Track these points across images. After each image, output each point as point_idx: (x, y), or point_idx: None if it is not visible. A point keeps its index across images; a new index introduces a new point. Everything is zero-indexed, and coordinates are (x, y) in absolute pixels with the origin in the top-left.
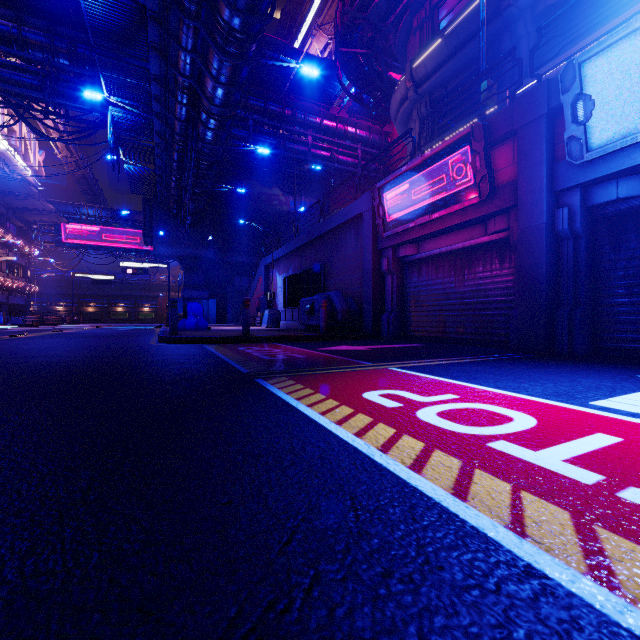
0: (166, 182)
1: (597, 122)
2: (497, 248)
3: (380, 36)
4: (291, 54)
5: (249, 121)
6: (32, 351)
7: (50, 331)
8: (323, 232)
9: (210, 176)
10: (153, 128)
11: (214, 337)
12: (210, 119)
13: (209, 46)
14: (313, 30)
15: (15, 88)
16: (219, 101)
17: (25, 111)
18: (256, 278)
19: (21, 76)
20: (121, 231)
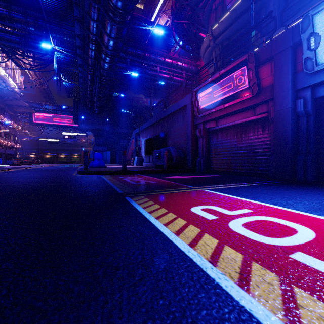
0: (85, 91)
1: (322, 48)
2: (261, 122)
3: (195, 13)
4: (149, 24)
5: (127, 59)
6: (7, 179)
7: (24, 167)
8: (165, 115)
9: (107, 87)
10: (77, 63)
11: (107, 171)
12: (106, 57)
13: (105, 18)
14: (160, 13)
15: (7, 42)
16: (111, 47)
17: (12, 54)
18: (131, 140)
19: (10, 36)
20: (62, 117)
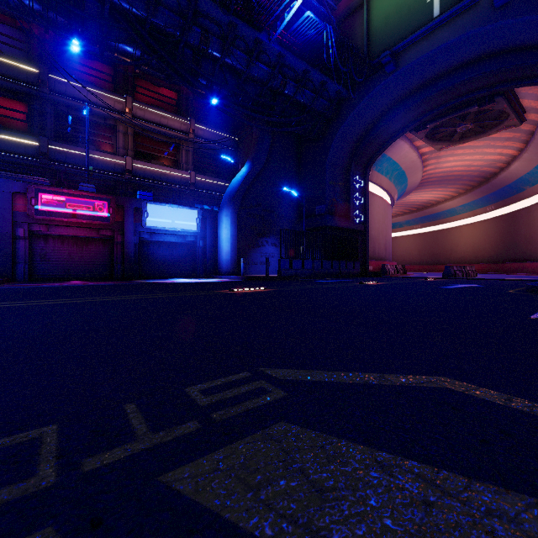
0: None
1: (149, 219)
2: (102, 240)
3: None
4: None
5: None
6: None
7: None
8: None
9: None
10: None
11: None
12: None
13: None
14: None
15: None
16: None
17: None
18: None
19: None
20: None
